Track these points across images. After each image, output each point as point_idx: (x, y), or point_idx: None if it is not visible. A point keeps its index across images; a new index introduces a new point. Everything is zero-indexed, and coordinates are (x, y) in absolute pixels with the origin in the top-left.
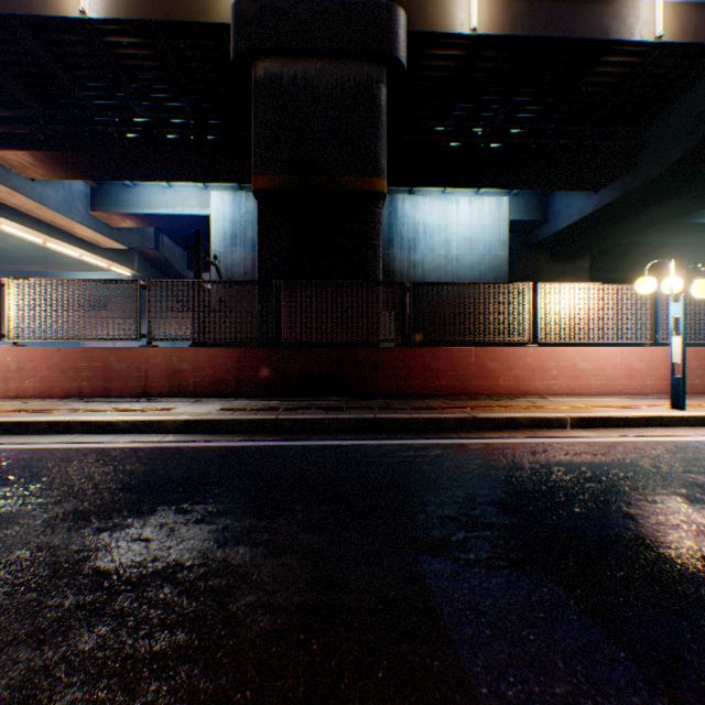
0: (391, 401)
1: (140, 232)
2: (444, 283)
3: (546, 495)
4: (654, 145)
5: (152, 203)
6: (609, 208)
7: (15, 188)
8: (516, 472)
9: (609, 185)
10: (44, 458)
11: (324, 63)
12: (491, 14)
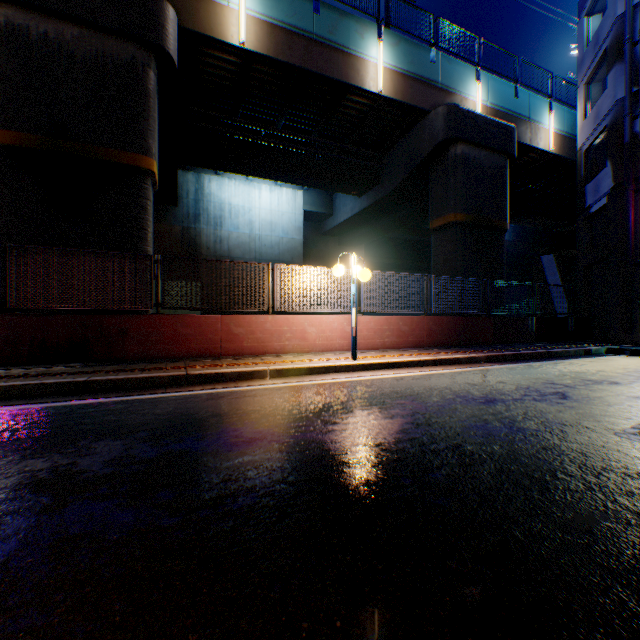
0: (135, 364)
1: None
2: (194, 259)
3: (162, 431)
4: (390, 169)
5: None
6: (369, 211)
7: None
8: (167, 416)
9: (367, 193)
10: None
11: (83, 30)
12: (259, 36)
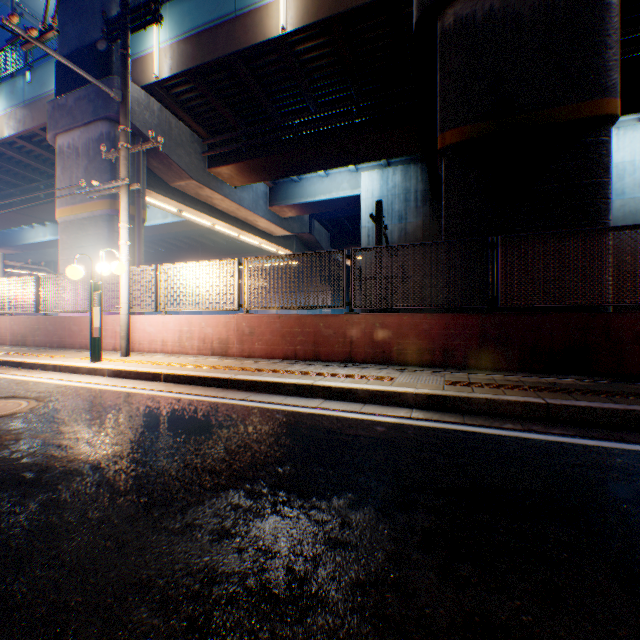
0: None
1: (299, 220)
2: None
3: None
4: None
5: (312, 192)
6: None
7: (225, 196)
8: None
9: None
10: (317, 427)
11: None
12: None
